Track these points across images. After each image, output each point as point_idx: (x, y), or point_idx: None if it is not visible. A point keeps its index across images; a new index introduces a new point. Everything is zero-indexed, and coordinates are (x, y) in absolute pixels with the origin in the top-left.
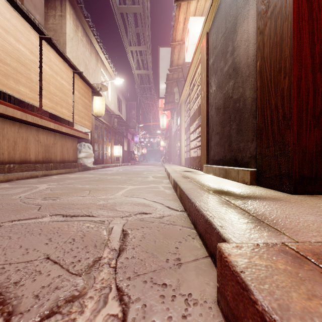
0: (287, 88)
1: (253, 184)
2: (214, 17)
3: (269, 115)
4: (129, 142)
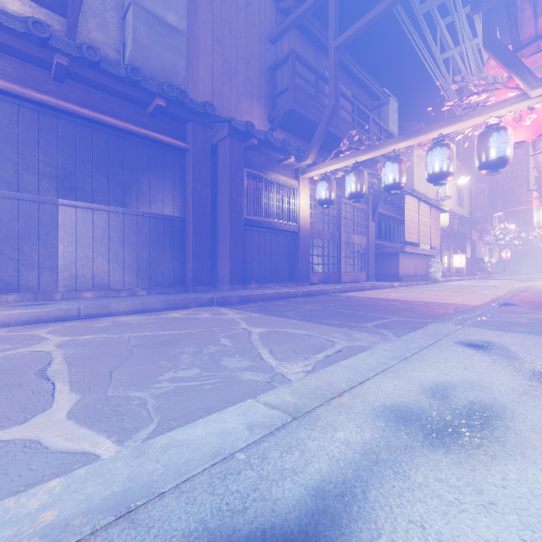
0: None
1: None
2: None
3: None
4: (473, 244)
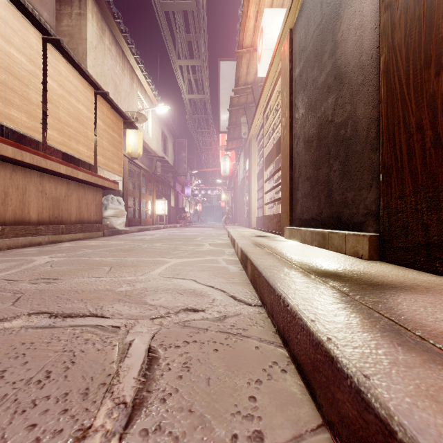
0: (442, 92)
1: (373, 259)
2: (302, 3)
3: (404, 142)
4: (177, 195)
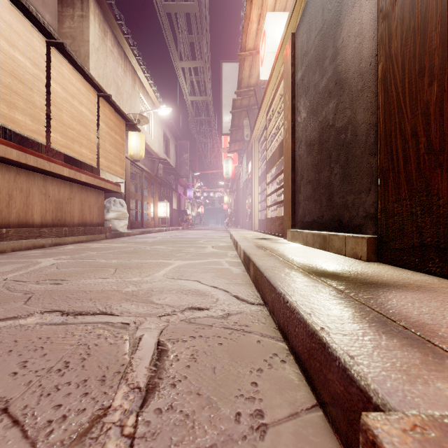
0: (435, 101)
1: (371, 260)
2: (304, 8)
3: (401, 148)
4: (179, 197)
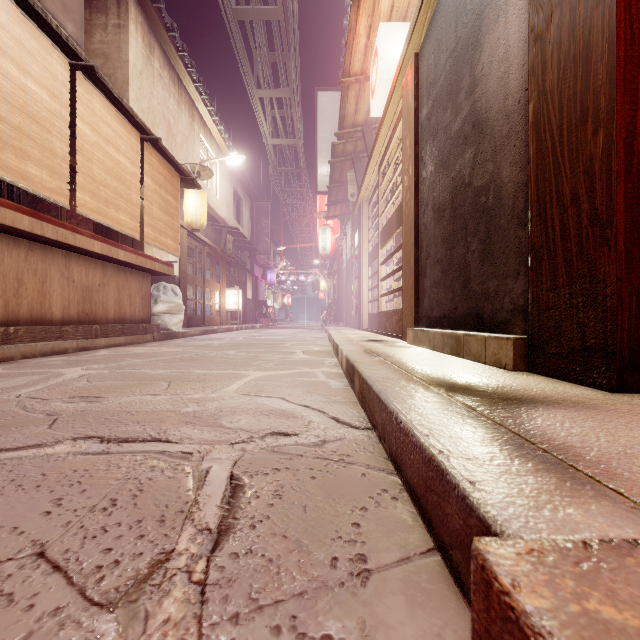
0: (601, 156)
1: (520, 370)
2: (431, 20)
3: (557, 217)
4: (256, 282)
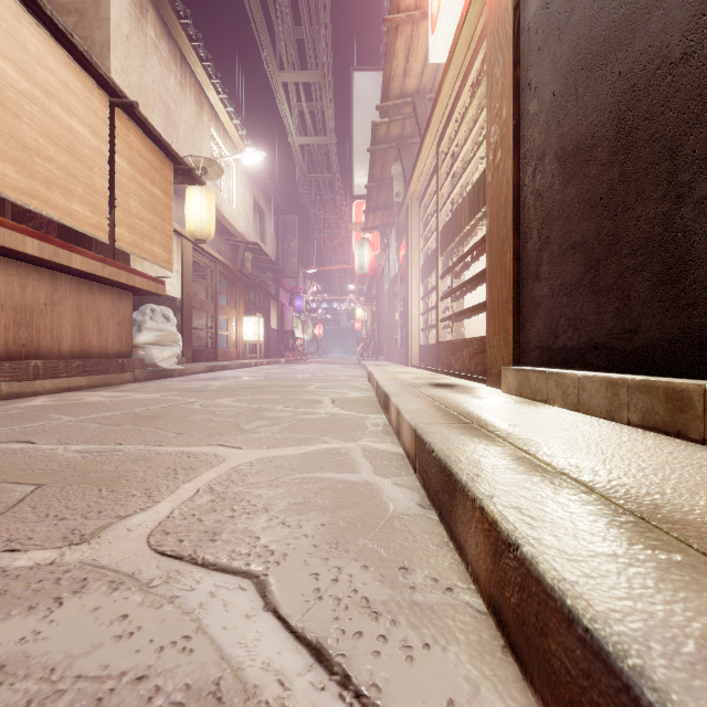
0: None
1: None
2: None
3: None
4: (282, 309)
